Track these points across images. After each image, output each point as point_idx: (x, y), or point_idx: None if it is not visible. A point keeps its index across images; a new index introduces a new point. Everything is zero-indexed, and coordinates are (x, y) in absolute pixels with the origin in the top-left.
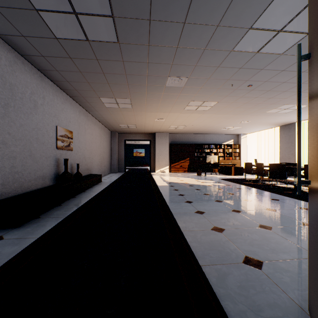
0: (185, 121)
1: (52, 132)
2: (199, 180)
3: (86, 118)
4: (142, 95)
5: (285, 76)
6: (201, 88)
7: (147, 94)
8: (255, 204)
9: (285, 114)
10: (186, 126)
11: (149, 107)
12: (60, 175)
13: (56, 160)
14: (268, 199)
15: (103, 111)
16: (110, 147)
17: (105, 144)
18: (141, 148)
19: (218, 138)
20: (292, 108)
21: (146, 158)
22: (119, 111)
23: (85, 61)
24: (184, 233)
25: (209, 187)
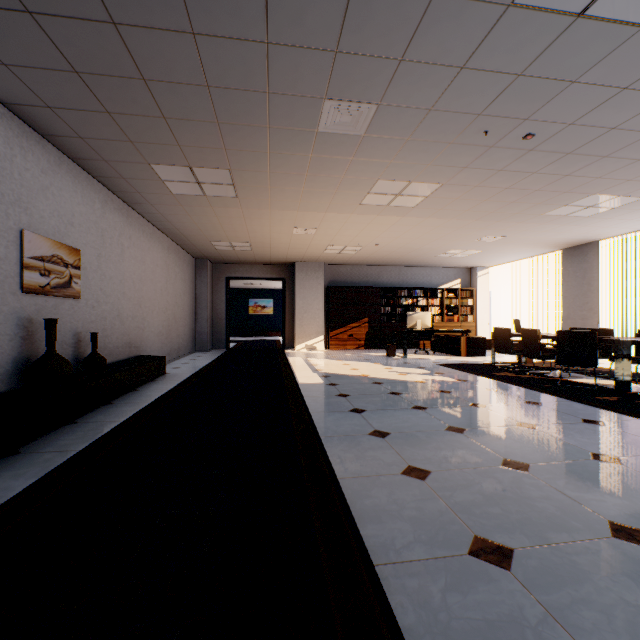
0: (361, 235)
1: (5, 247)
2: (393, 367)
3: (124, 220)
4: (258, 158)
5: (623, 107)
6: (407, 142)
7: (271, 157)
8: (552, 438)
9: (585, 219)
10: (362, 247)
11: (278, 194)
12: (33, 363)
13: (20, 322)
14: (577, 423)
15: (166, 205)
16: (193, 294)
17: (179, 286)
18: (266, 297)
19: (429, 276)
20: (605, 205)
21: (276, 319)
22: (205, 204)
23: (80, 30)
24: (383, 580)
25: (420, 385)
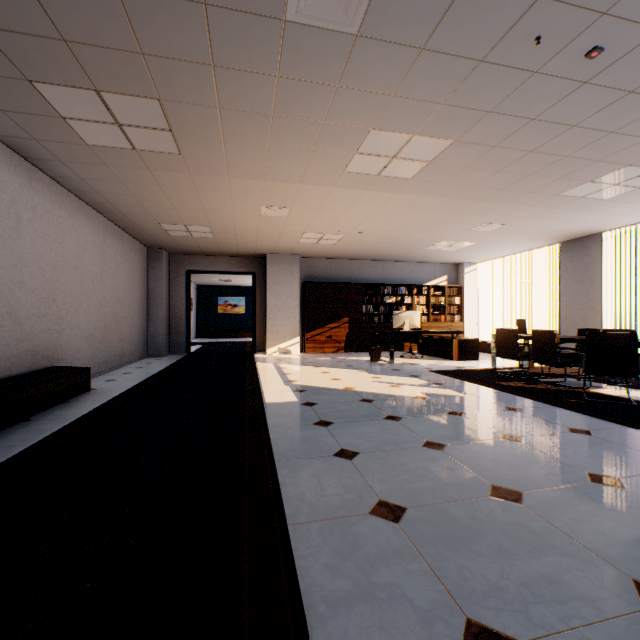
0: (342, 218)
1: None
2: (381, 376)
3: (21, 181)
4: (199, 78)
5: None
6: (420, 54)
7: (217, 76)
8: None
9: (601, 203)
10: (343, 236)
11: (236, 151)
12: None
13: None
14: None
15: (85, 164)
16: (145, 289)
17: (122, 278)
18: (237, 295)
19: (414, 272)
20: (633, 183)
21: (248, 319)
22: (139, 165)
23: None
24: None
25: (422, 404)
